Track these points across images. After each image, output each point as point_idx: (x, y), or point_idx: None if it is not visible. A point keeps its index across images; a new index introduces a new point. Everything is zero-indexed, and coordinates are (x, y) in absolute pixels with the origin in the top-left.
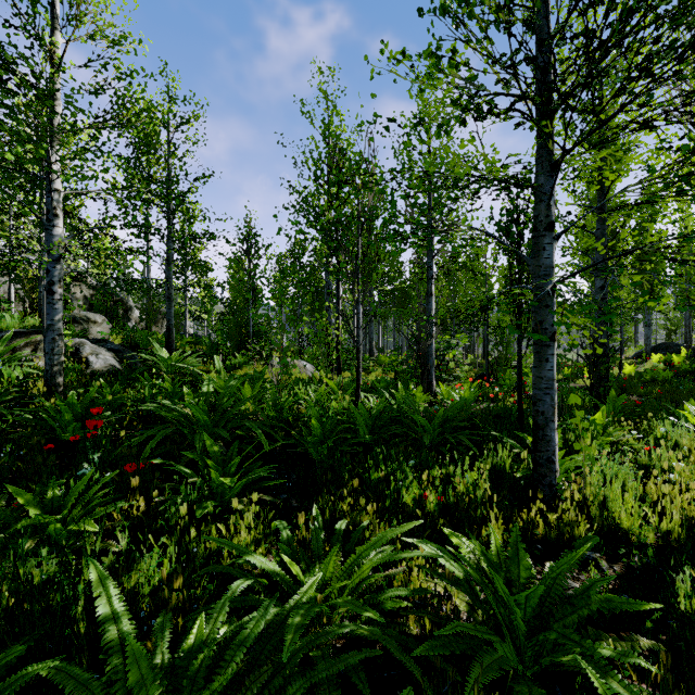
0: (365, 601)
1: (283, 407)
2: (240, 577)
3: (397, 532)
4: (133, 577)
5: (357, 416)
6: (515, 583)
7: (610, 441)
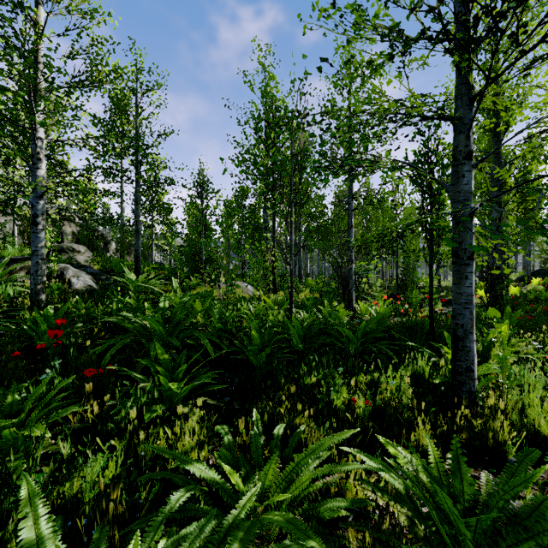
0: (304, 510)
1: (228, 320)
2: (181, 484)
3: (335, 441)
4: (76, 484)
5: (291, 328)
6: (458, 499)
7: (513, 351)
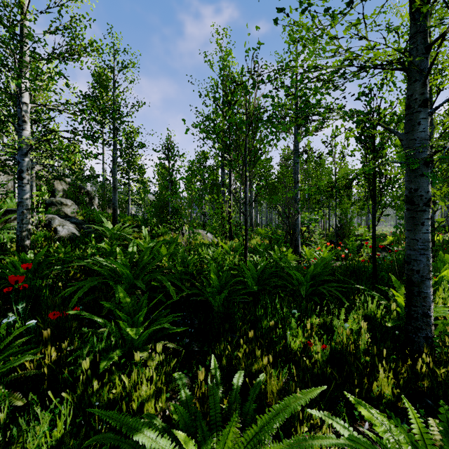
0: None
1: (189, 264)
2: None
3: (301, 402)
4: None
5: (246, 271)
6: None
7: None
